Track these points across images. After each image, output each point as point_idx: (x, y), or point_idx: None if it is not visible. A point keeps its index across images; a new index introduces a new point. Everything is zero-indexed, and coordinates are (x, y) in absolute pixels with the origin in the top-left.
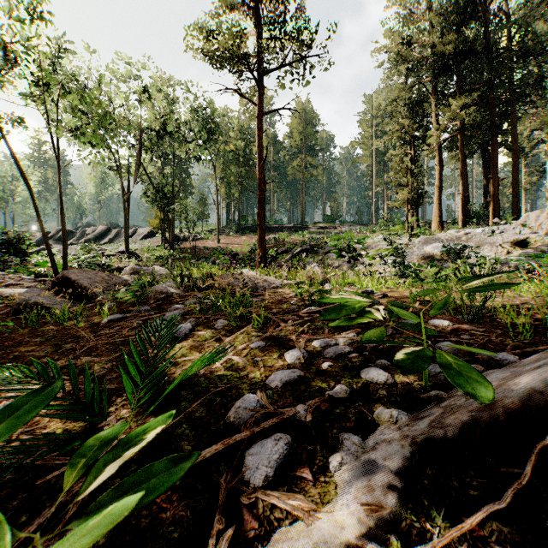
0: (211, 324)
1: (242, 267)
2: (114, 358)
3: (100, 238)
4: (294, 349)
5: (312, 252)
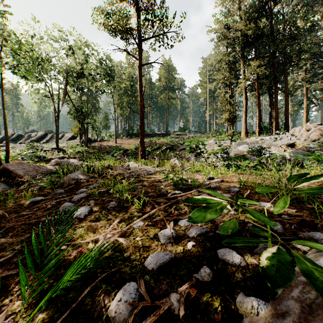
0: (105, 205)
1: (130, 158)
2: (26, 238)
3: (40, 139)
4: (166, 230)
5: (172, 149)
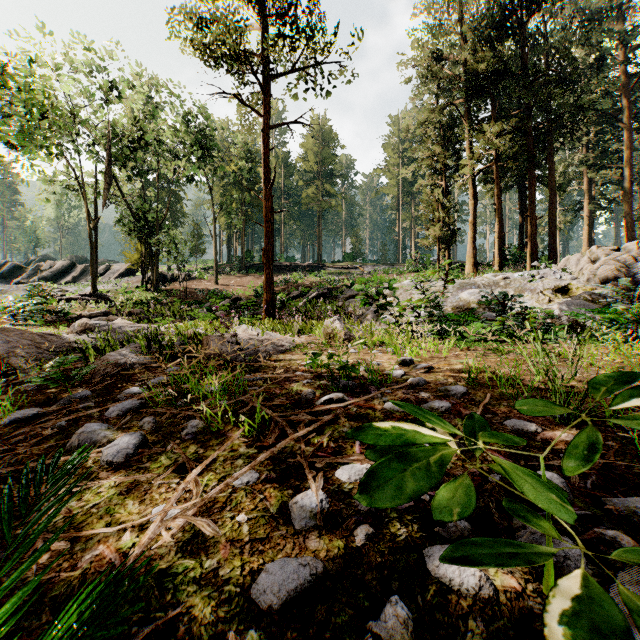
0: (178, 428)
1: (245, 315)
2: None
3: (60, 276)
4: (307, 493)
5: (330, 297)
